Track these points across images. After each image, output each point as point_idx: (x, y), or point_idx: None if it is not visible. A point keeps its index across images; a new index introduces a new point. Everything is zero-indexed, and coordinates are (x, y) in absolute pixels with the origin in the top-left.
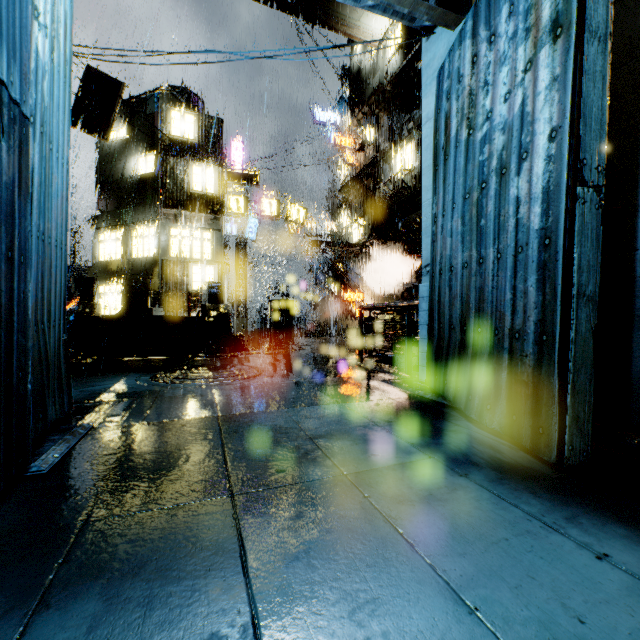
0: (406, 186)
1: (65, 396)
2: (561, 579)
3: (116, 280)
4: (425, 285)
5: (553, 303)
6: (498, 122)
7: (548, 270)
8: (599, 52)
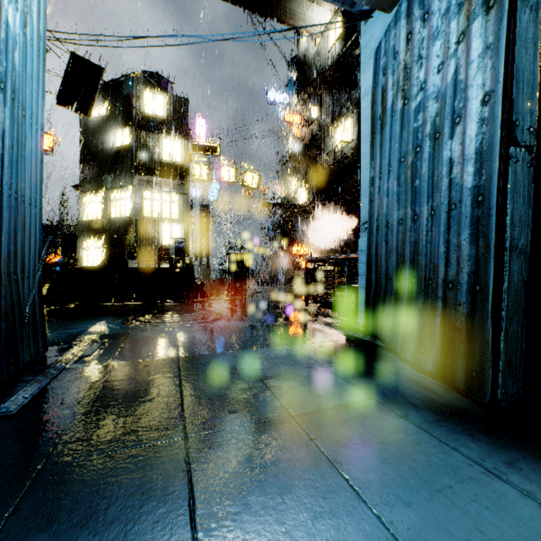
0: (345, 156)
1: (40, 340)
2: (510, 533)
3: (97, 236)
4: (363, 240)
5: (486, 256)
6: (432, 91)
7: (481, 225)
8: (531, 20)
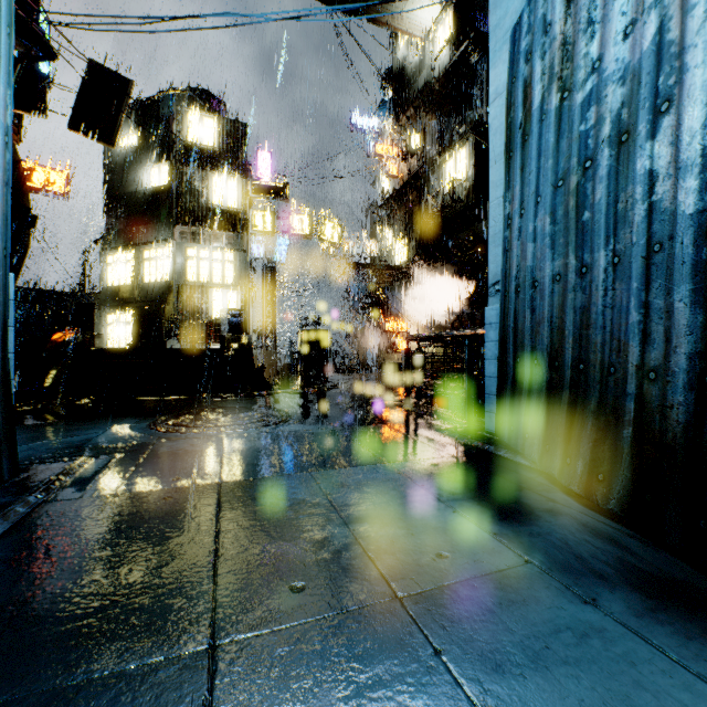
0: (457, 199)
1: (4, 458)
2: None
3: (126, 308)
4: (493, 308)
5: None
6: (613, 70)
7: None
8: None
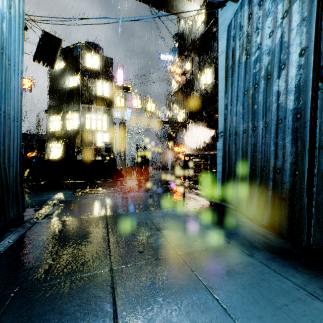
0: (207, 92)
1: (20, 205)
2: None
3: (58, 141)
4: (220, 143)
5: (303, 152)
6: (265, 49)
7: (299, 133)
8: None
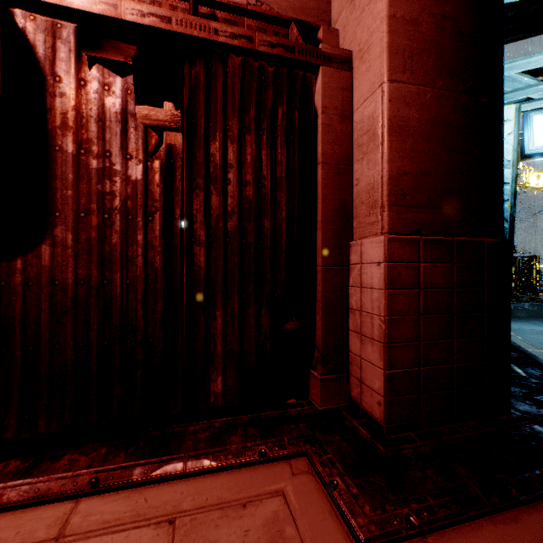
0: None
1: None
2: None
3: None
4: None
5: None
6: None
7: None
8: None
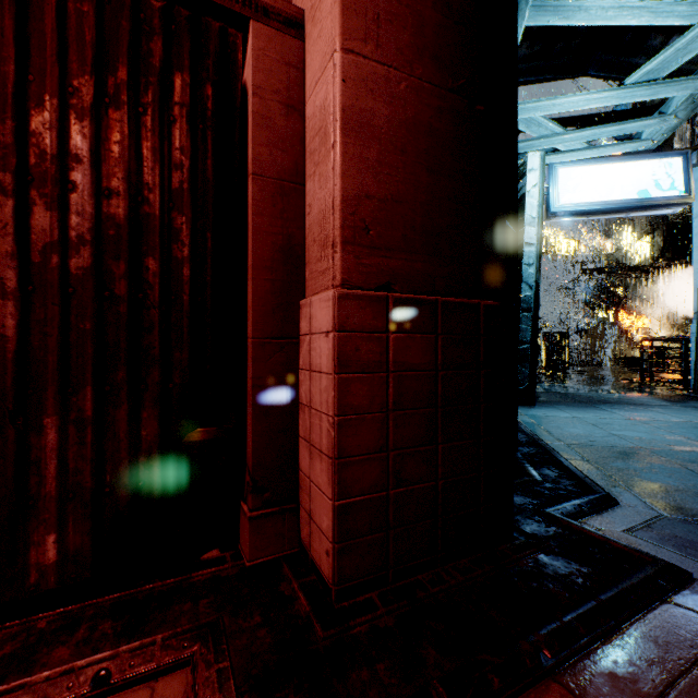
0: None
1: None
2: None
3: None
4: (694, 326)
5: None
6: None
7: None
8: None
